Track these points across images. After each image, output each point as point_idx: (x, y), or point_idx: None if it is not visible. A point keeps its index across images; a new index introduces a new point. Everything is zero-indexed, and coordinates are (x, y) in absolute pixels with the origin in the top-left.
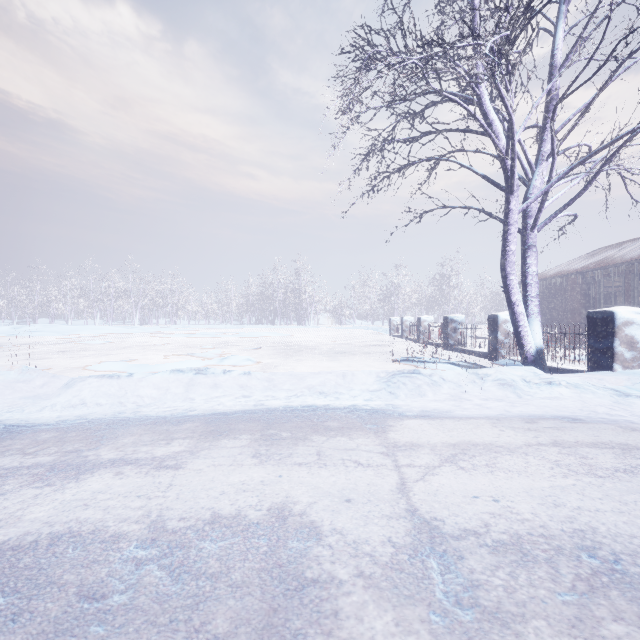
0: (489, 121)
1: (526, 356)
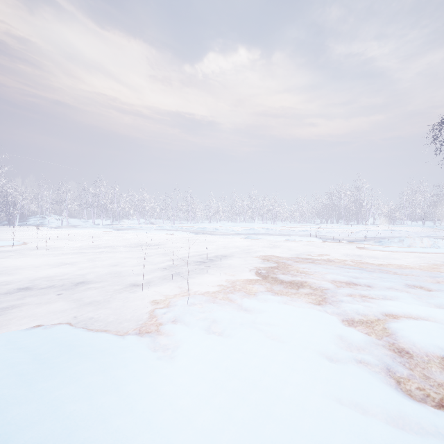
0: None
1: None
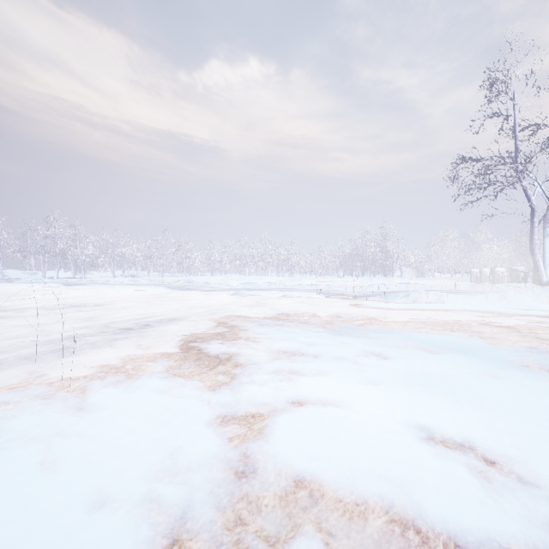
0: (523, 185)
1: (542, 283)
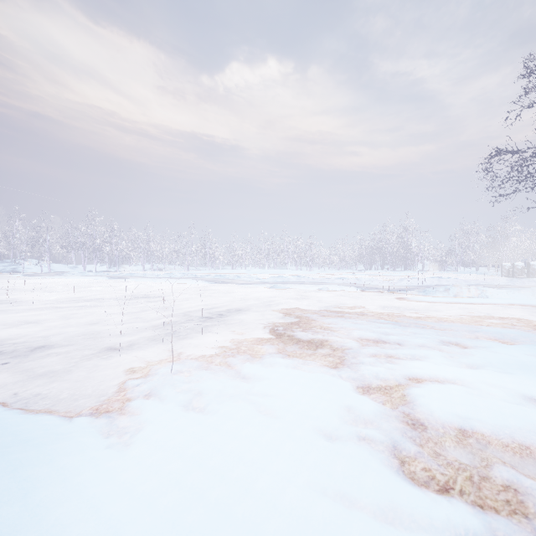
0: None
1: None
